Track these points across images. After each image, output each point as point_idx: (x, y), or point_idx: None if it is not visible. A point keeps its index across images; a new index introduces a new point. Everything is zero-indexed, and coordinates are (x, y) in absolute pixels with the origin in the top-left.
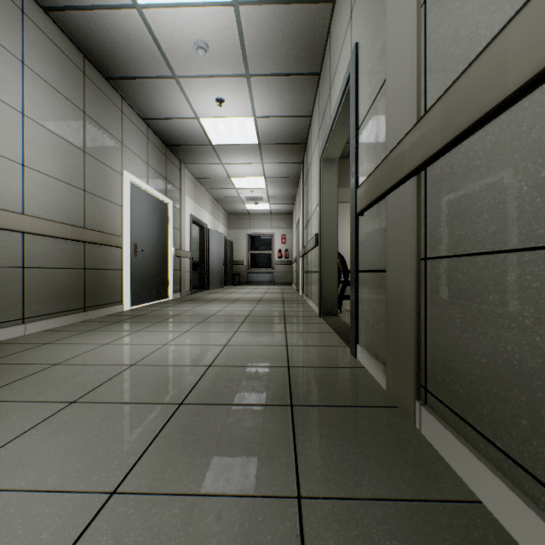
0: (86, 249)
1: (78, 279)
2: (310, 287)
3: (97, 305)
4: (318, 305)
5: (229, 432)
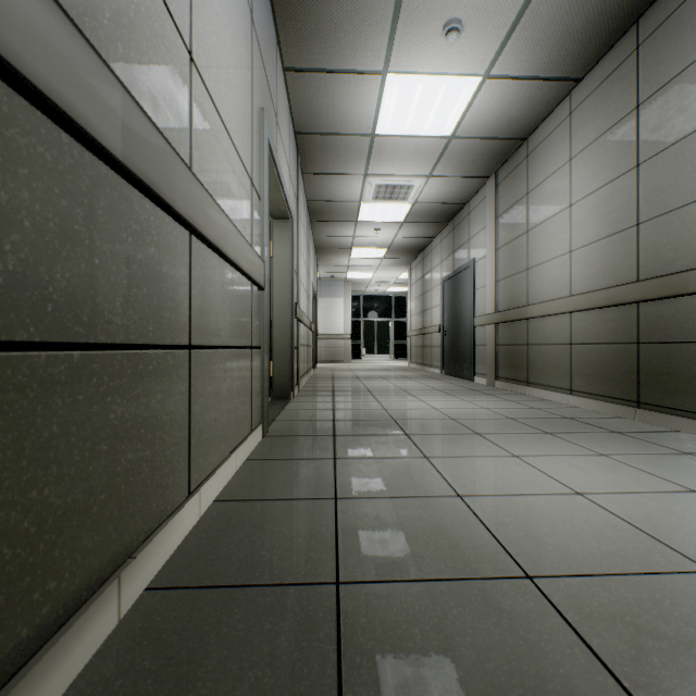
0: (641, 312)
1: (627, 358)
2: (166, 443)
3: (666, 406)
4: (267, 413)
5: (350, 389)
